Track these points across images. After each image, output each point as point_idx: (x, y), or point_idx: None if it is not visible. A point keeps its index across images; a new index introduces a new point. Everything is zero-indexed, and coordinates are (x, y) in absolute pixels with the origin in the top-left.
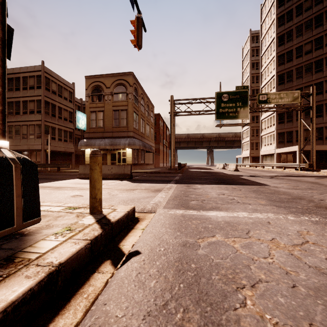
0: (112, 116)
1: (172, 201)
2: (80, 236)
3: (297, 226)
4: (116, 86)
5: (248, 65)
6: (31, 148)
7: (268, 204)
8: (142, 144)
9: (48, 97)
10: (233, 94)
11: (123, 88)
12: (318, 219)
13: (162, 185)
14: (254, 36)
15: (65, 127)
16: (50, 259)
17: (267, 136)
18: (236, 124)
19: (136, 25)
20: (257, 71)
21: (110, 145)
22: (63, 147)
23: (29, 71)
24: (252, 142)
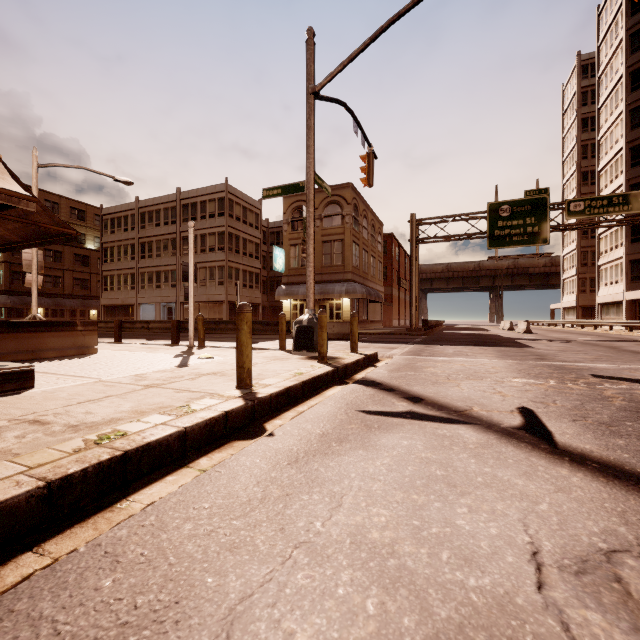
0: (321, 251)
1: (407, 353)
2: (357, 356)
3: (490, 362)
4: (326, 205)
5: (573, 124)
6: (211, 299)
7: (493, 356)
8: (366, 291)
9: (231, 227)
10: (519, 204)
11: (337, 207)
12: (514, 361)
13: (398, 345)
14: (587, 65)
15: (250, 267)
16: (352, 358)
17: (611, 267)
18: (524, 256)
19: (367, 162)
20: (593, 135)
21: (320, 294)
22: (248, 297)
23: (209, 193)
24: (581, 278)
